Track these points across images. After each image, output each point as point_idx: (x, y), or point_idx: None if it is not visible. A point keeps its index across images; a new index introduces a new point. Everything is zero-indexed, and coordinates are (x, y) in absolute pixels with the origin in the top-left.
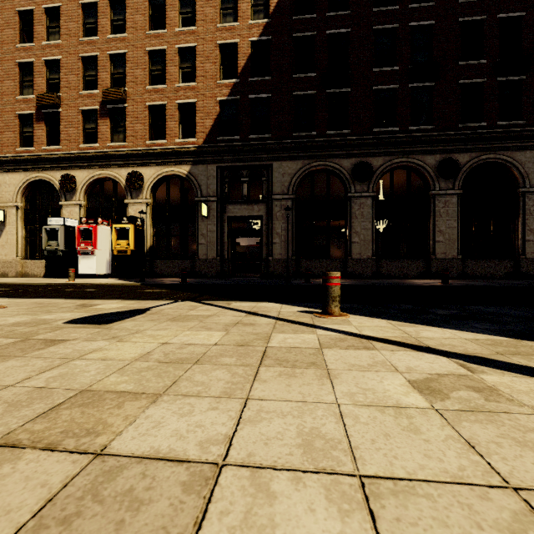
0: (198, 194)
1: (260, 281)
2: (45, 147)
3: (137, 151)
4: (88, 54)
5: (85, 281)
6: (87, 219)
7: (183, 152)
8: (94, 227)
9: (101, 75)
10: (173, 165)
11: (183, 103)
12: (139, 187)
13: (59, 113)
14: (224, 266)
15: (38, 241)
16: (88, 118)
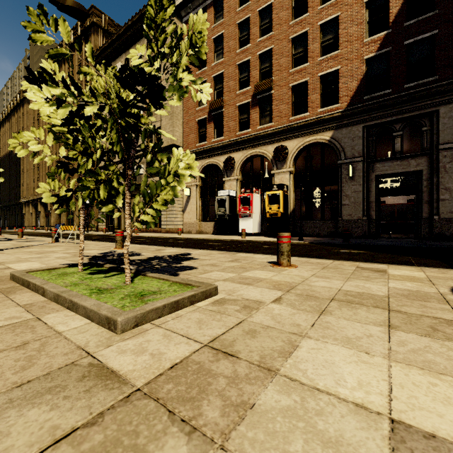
0: (342, 157)
1: (442, 244)
2: (213, 139)
3: (282, 128)
4: (242, 61)
5: (253, 239)
6: (245, 190)
7: (325, 119)
8: (251, 195)
9: (252, 74)
10: (314, 134)
11: (325, 74)
12: (284, 158)
13: (222, 112)
14: (371, 226)
15: (208, 208)
16: (241, 111)
